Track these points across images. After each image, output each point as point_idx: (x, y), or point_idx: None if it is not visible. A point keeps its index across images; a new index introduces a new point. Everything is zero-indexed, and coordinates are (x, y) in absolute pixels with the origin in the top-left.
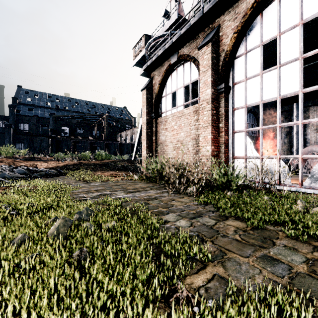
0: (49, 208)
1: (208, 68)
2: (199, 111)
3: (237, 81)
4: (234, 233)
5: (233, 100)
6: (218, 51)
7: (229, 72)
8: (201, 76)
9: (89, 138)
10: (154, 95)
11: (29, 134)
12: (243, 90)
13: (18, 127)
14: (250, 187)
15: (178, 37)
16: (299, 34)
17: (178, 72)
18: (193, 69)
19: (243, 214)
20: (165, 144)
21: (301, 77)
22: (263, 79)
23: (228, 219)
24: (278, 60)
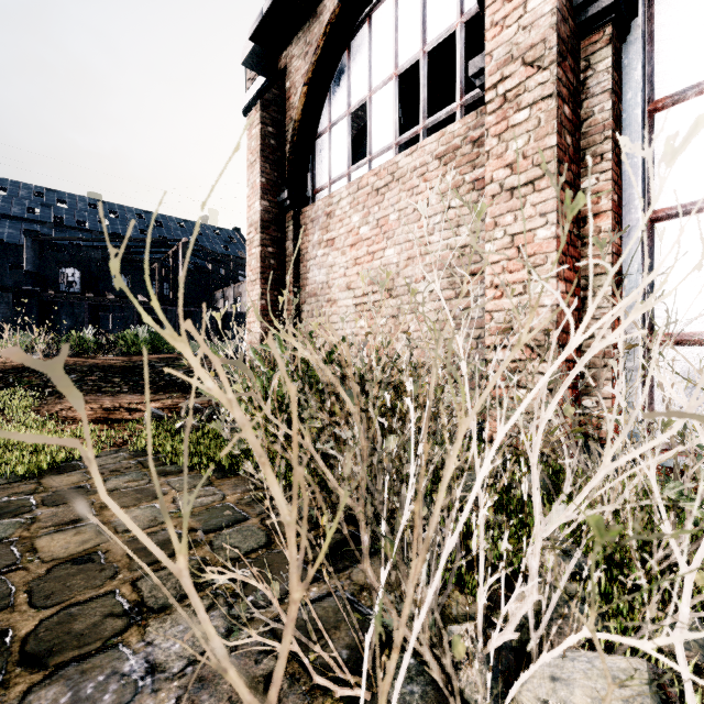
0: None
1: None
2: (486, 119)
3: None
4: None
5: (650, 62)
6: None
7: None
8: None
9: (138, 298)
10: (289, 128)
11: None
12: None
13: None
14: None
15: None
16: None
17: (375, 28)
18: None
19: None
20: (326, 298)
21: None
22: None
23: None
24: None
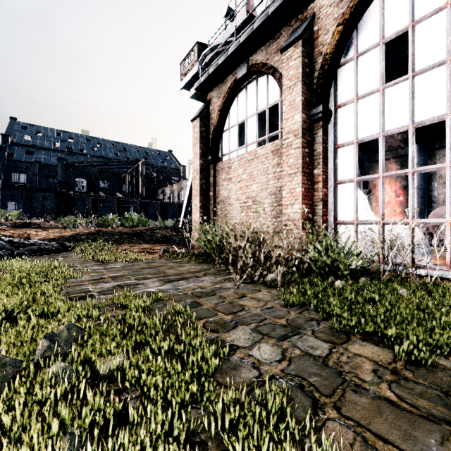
0: (8, 318)
1: (296, 81)
2: (283, 150)
3: (342, 103)
4: (376, 380)
5: (336, 132)
6: (312, 55)
7: (329, 88)
8: (286, 94)
9: (117, 195)
10: (211, 127)
11: (25, 188)
12: (352, 116)
13: (10, 178)
14: (370, 272)
15: (248, 35)
16: (447, 21)
17: (248, 91)
18: (271, 86)
19: (379, 330)
20: (228, 203)
21: (450, 92)
22: (385, 98)
23: (352, 339)
24: (410, 66)
